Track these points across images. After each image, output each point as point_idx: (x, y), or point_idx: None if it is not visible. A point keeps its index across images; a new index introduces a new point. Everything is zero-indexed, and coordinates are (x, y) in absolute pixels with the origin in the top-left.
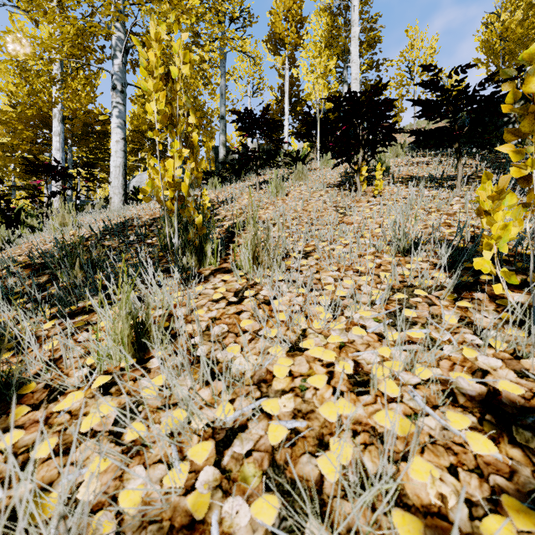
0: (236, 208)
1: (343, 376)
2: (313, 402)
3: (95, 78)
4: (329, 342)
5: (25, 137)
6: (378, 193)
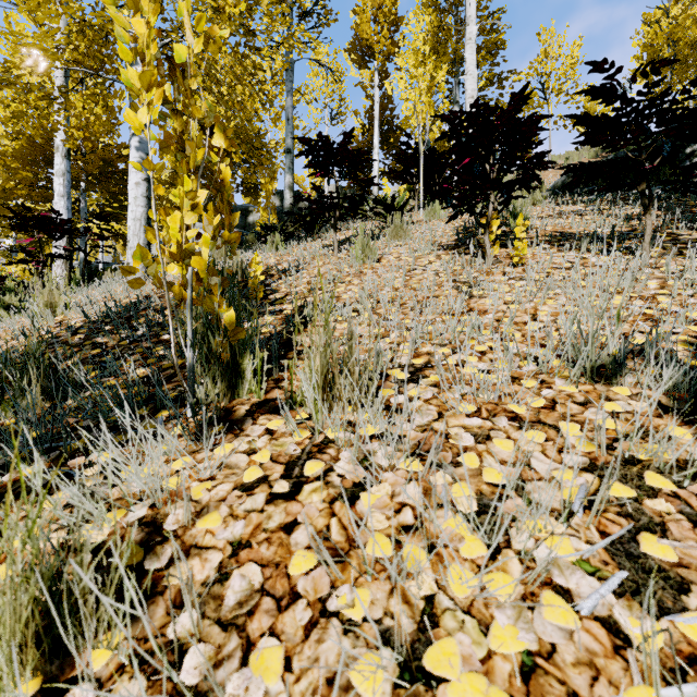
0: (304, 281)
1: None
2: None
3: (108, 95)
4: (495, 650)
5: (23, 179)
6: (518, 260)
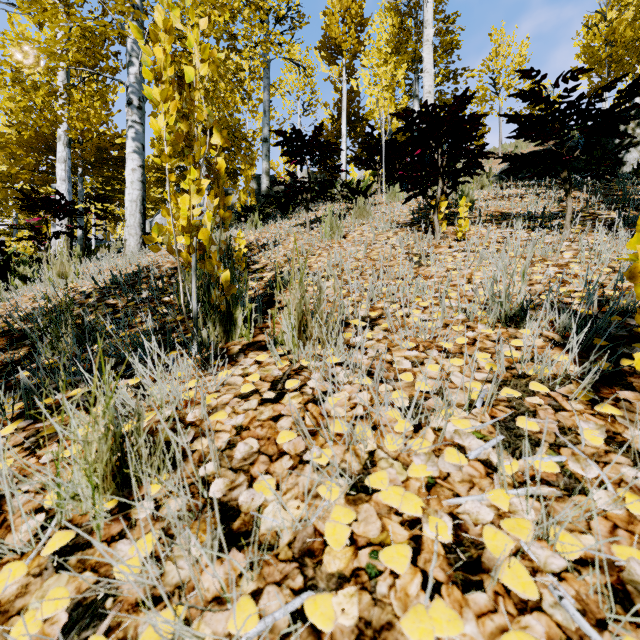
0: (281, 254)
1: (438, 548)
2: (390, 604)
3: (107, 92)
4: (411, 476)
5: (26, 164)
6: (462, 236)
